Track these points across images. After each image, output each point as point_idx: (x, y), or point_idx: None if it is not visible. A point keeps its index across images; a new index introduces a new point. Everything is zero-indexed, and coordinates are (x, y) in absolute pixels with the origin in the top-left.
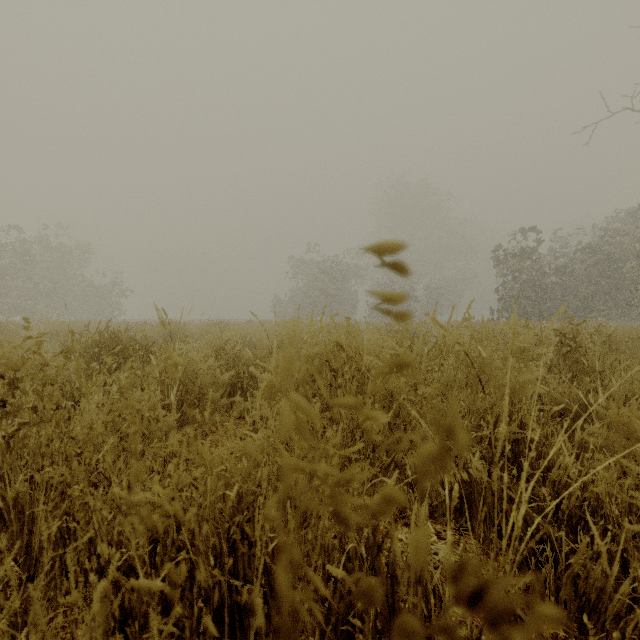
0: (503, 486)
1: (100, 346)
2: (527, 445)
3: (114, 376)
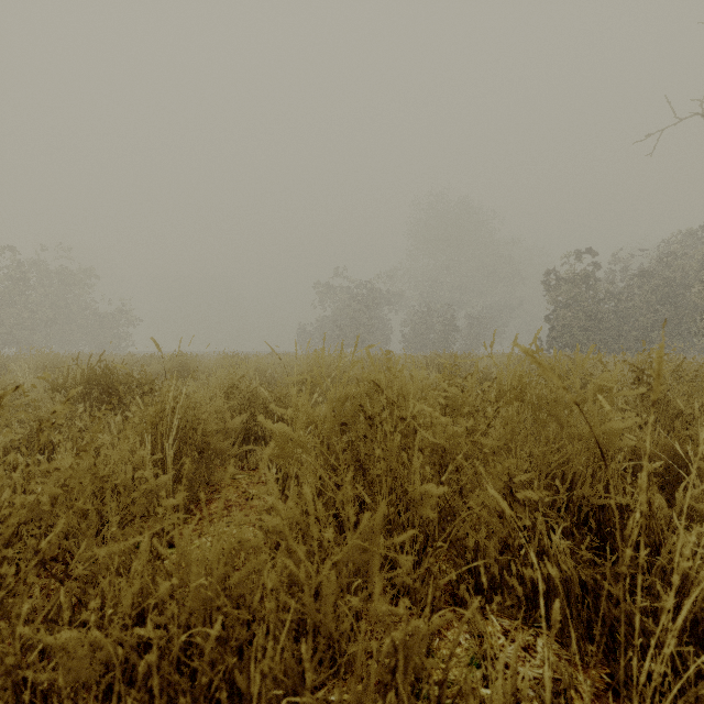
0: (597, 576)
1: (91, 383)
2: (677, 550)
3: (103, 420)
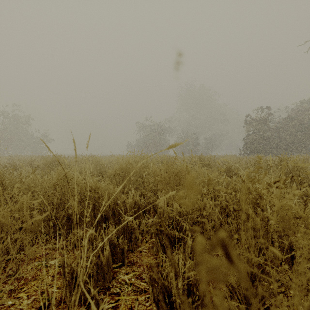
0: None
1: None
2: None
3: None
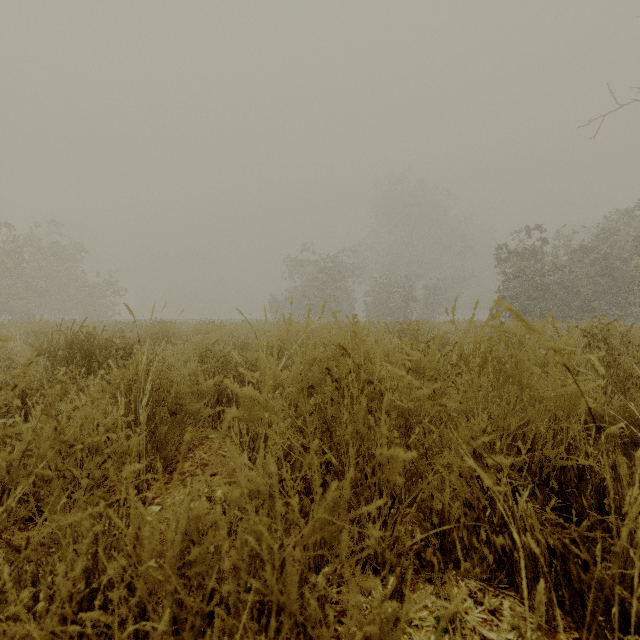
0: (566, 540)
1: (73, 348)
2: None
3: (83, 382)
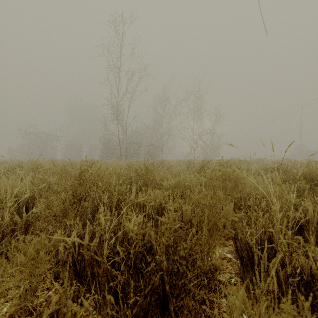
0: None
1: None
2: None
3: None
